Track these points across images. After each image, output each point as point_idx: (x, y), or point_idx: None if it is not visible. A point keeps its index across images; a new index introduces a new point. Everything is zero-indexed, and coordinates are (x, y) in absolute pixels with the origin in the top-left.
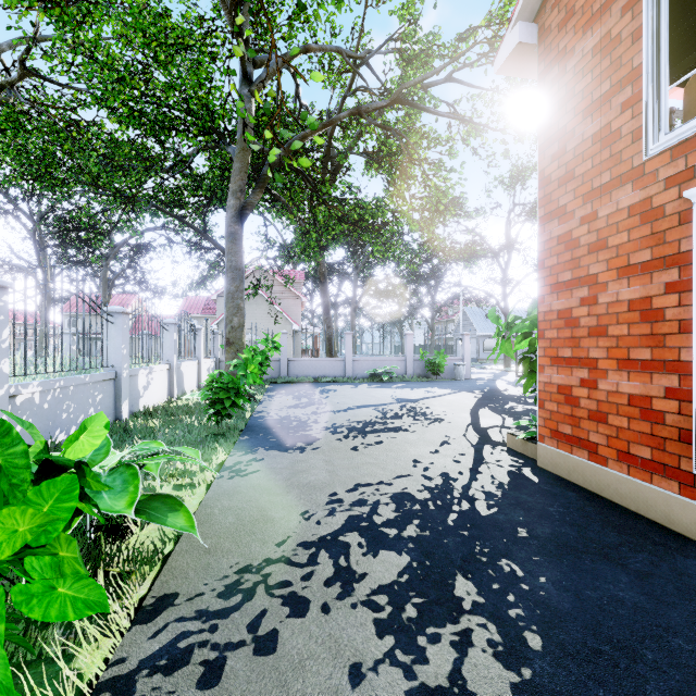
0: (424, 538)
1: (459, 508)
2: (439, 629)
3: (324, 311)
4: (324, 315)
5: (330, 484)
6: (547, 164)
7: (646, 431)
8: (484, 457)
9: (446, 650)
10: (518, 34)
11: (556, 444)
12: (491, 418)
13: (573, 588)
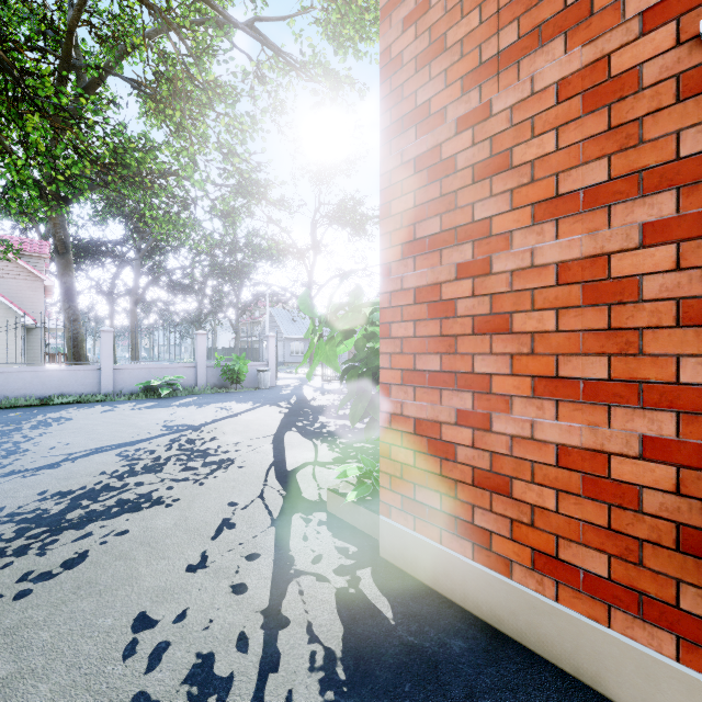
0: None
1: None
2: None
3: (64, 296)
4: (64, 303)
5: None
6: (396, 36)
7: (597, 520)
8: (293, 554)
9: None
10: None
11: (412, 522)
12: (300, 447)
13: None
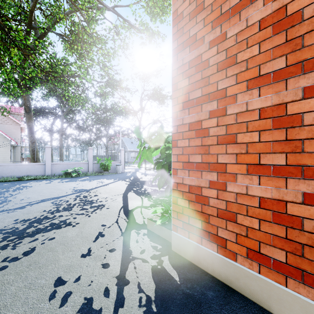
0: None
1: None
2: None
3: (29, 131)
4: (29, 134)
5: None
6: (180, 4)
7: (280, 234)
8: (131, 249)
9: None
10: None
11: (187, 234)
12: (135, 199)
13: None
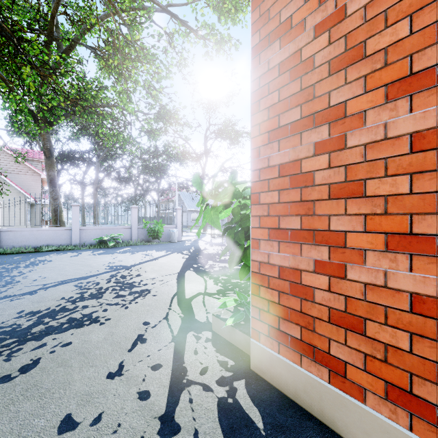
0: None
1: None
2: None
3: (50, 184)
4: (50, 188)
5: None
6: None
7: None
8: (186, 366)
9: None
10: None
11: (276, 347)
12: (195, 282)
13: None
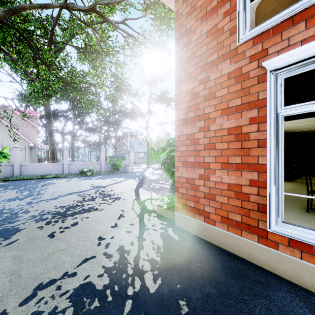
0: None
1: (133, 290)
2: None
3: (49, 135)
4: (49, 137)
5: (3, 297)
6: (180, 49)
7: (238, 205)
8: (145, 224)
9: None
10: None
11: (185, 212)
12: (145, 193)
13: None
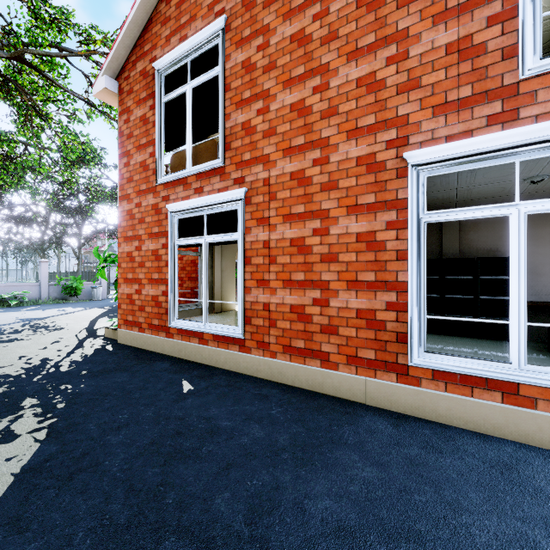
0: (9, 391)
1: (46, 372)
2: (3, 419)
3: None
4: None
5: None
6: (122, 167)
7: (157, 312)
8: (84, 344)
9: (3, 424)
10: (105, 82)
11: (126, 327)
12: (105, 322)
13: (97, 384)
